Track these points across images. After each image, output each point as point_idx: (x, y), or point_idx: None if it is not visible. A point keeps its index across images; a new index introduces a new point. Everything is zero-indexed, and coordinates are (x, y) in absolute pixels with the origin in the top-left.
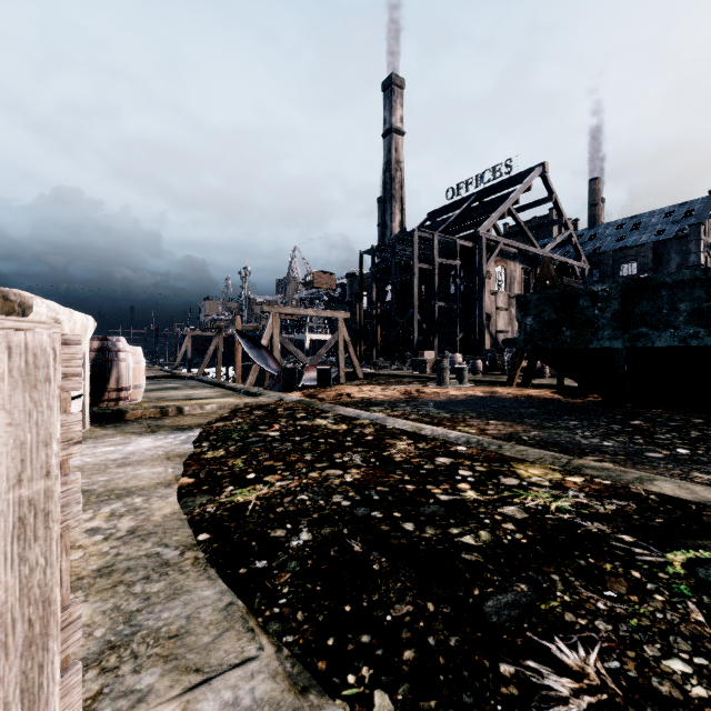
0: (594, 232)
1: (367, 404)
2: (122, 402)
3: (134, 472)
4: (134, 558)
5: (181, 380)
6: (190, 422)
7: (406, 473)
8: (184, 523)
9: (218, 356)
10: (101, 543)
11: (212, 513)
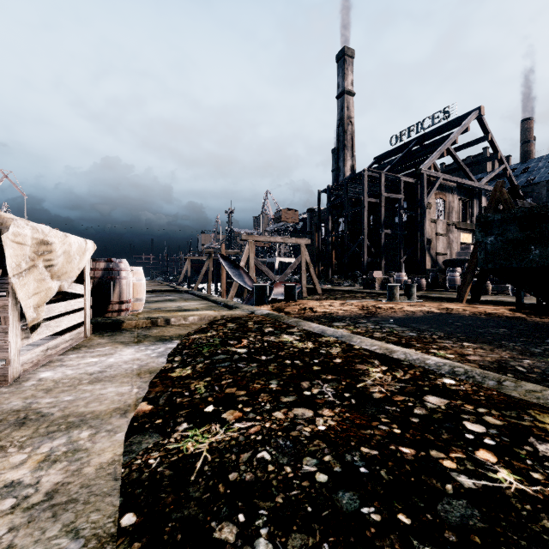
0: (527, 166)
1: (329, 319)
2: (124, 313)
3: (101, 391)
4: None
5: (179, 293)
6: (172, 333)
7: (393, 422)
8: (116, 485)
9: (208, 274)
10: (3, 517)
11: (152, 470)
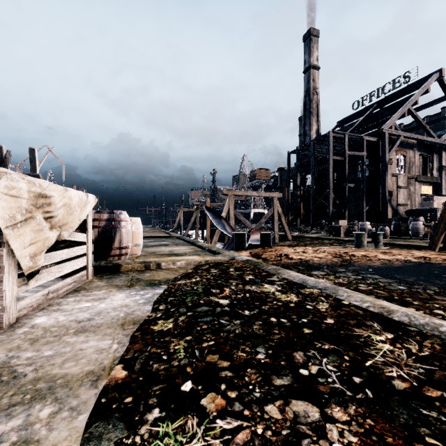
0: None
1: (307, 267)
2: (124, 257)
3: (81, 345)
4: None
5: (172, 239)
6: (161, 277)
7: None
8: None
9: (196, 223)
10: None
11: None
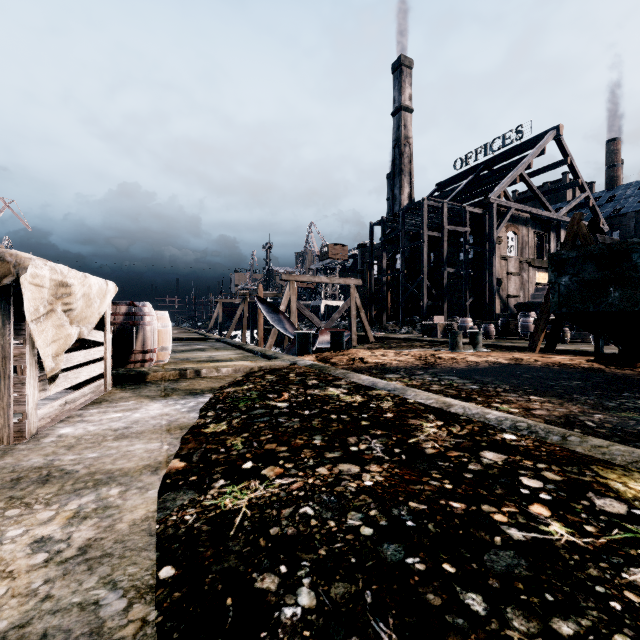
0: (613, 194)
1: (381, 371)
2: (148, 364)
3: (128, 448)
4: (63, 609)
5: (209, 342)
6: (204, 386)
7: (445, 478)
8: (152, 540)
9: (243, 320)
10: (37, 570)
11: (189, 526)
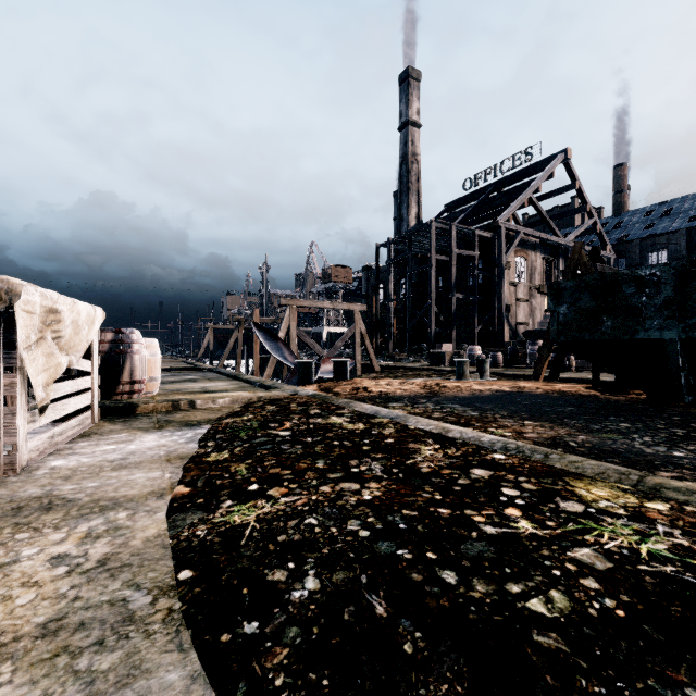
0: (620, 220)
1: (385, 400)
2: (136, 395)
3: (128, 477)
4: (94, 606)
5: (201, 372)
6: (200, 417)
7: (436, 491)
8: (167, 552)
9: (238, 348)
10: (61, 579)
11: (202, 539)
